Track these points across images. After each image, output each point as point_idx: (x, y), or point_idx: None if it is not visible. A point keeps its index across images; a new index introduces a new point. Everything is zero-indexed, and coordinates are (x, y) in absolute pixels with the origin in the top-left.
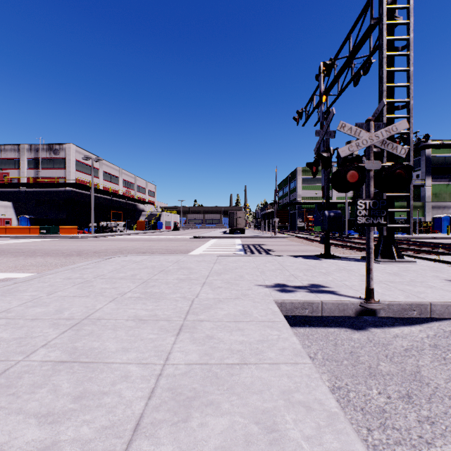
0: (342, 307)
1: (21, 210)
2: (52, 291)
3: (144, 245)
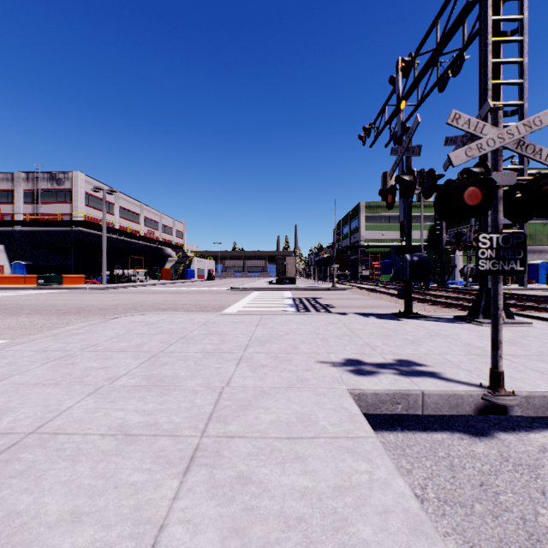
0: (454, 401)
1: (15, 254)
2: (7, 374)
3: (167, 299)
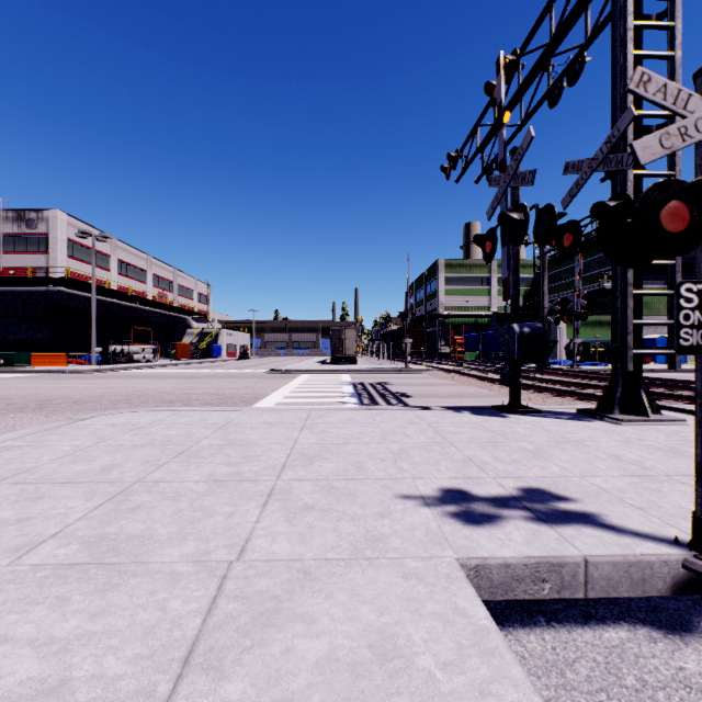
0: (638, 573)
1: None
2: None
3: (178, 386)
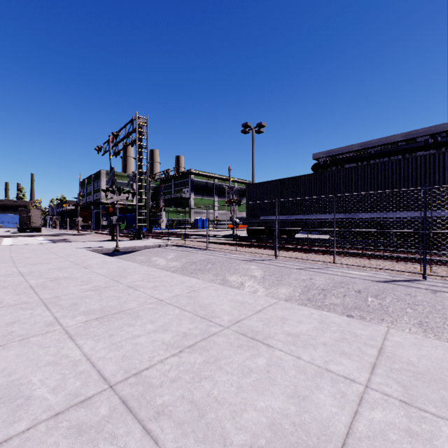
0: (108, 250)
1: None
2: None
3: None
